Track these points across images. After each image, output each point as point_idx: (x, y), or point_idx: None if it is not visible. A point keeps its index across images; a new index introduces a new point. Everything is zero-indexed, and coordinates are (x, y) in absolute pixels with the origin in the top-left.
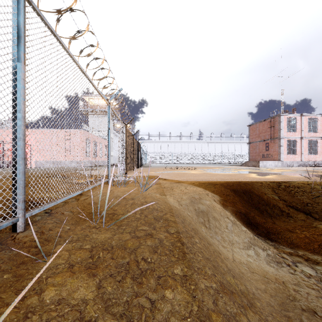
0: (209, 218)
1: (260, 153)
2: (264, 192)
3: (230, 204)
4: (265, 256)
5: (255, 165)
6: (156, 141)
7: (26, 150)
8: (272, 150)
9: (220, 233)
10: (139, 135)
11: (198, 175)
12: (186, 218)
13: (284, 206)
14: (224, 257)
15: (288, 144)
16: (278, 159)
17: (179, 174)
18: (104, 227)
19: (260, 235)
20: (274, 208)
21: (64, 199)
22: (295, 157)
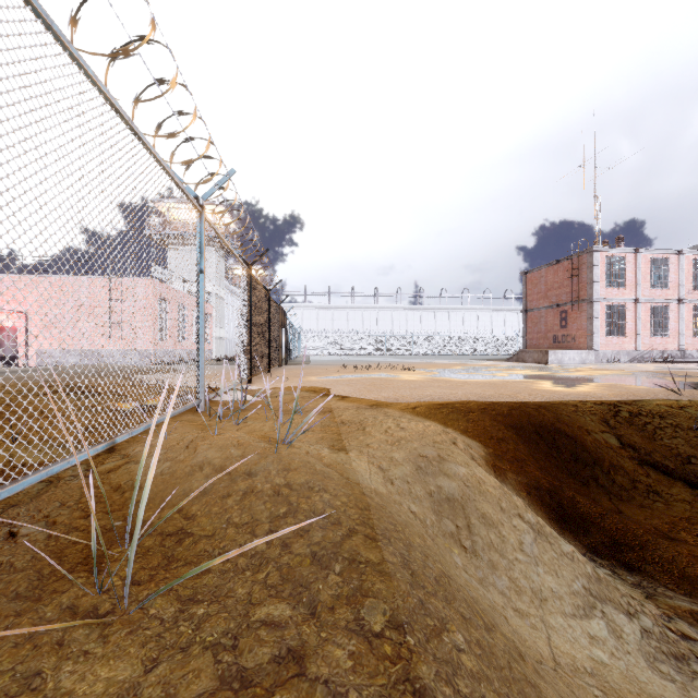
0: (470, 519)
1: (549, 332)
2: (586, 430)
3: (512, 465)
4: (639, 637)
5: (540, 360)
6: (321, 306)
7: (16, 324)
8: (576, 327)
9: (505, 566)
10: (283, 292)
11: (420, 385)
12: (411, 532)
13: (636, 464)
14: (534, 666)
15: (607, 314)
16: (588, 346)
17: (375, 382)
18: (128, 609)
19: (597, 554)
20: (614, 471)
21: (30, 482)
22: (622, 342)
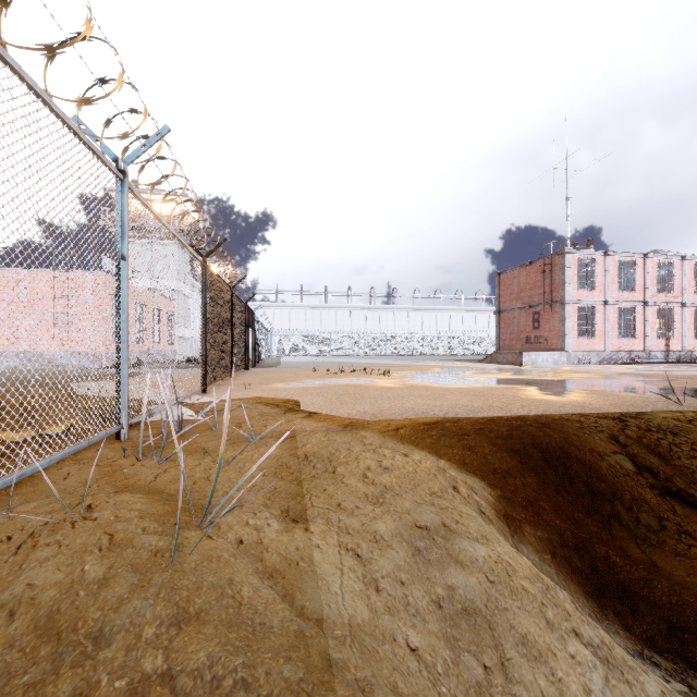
0: (504, 649)
1: (522, 334)
2: (597, 453)
3: (526, 512)
4: None
5: (514, 361)
6: (294, 305)
7: None
8: (548, 328)
9: None
10: (254, 290)
11: (399, 393)
12: None
13: (658, 495)
14: None
15: (578, 316)
16: (560, 347)
17: (349, 390)
18: None
19: (657, 651)
20: (637, 507)
21: None
22: (593, 344)
